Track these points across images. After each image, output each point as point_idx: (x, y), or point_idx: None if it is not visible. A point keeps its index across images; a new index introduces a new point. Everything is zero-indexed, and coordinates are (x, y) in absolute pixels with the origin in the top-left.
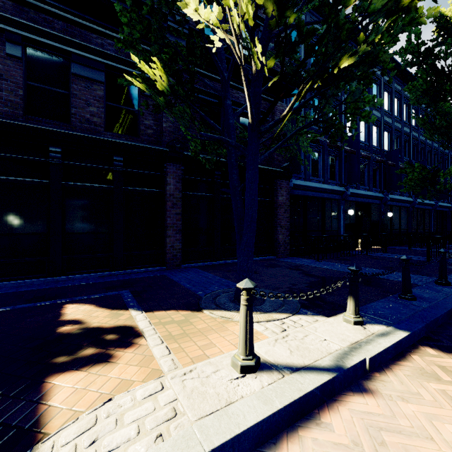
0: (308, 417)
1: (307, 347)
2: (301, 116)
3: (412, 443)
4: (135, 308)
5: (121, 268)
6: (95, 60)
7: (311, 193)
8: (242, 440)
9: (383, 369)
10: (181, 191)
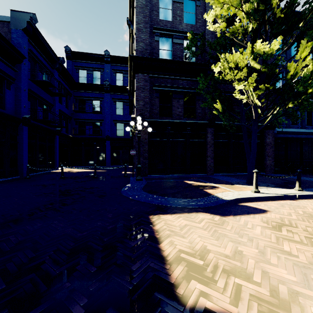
0: (274, 200)
1: (276, 192)
2: (276, 113)
3: (302, 204)
4: (209, 183)
5: (189, 173)
6: (181, 91)
7: (291, 136)
8: (257, 198)
9: (303, 199)
10: (213, 140)
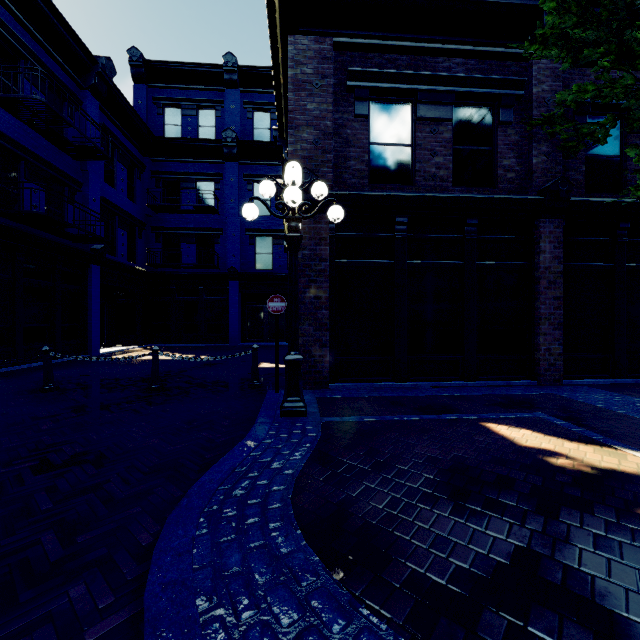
0: None
1: None
2: None
3: None
4: (623, 446)
5: (474, 377)
6: (445, 91)
7: None
8: None
9: None
10: (561, 261)
